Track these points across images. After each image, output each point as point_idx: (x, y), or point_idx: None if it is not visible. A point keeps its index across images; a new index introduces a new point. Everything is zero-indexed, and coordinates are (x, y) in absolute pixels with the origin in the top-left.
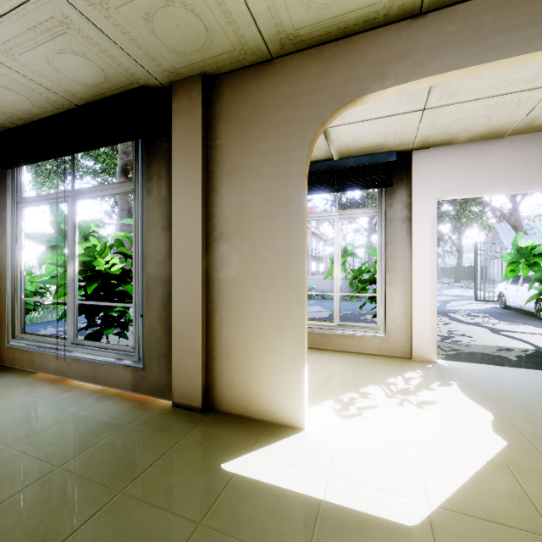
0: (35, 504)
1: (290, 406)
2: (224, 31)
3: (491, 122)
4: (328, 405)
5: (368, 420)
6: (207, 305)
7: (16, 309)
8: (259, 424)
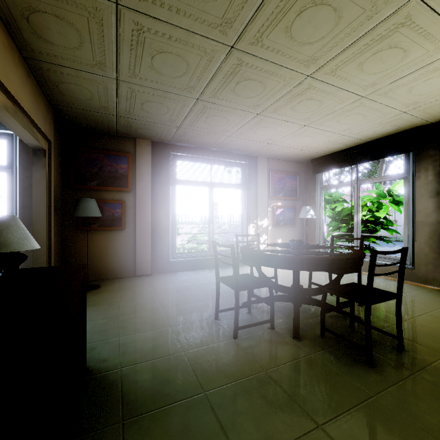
0: (410, 300)
1: None
2: None
3: None
4: None
5: None
6: None
7: (320, 236)
8: None
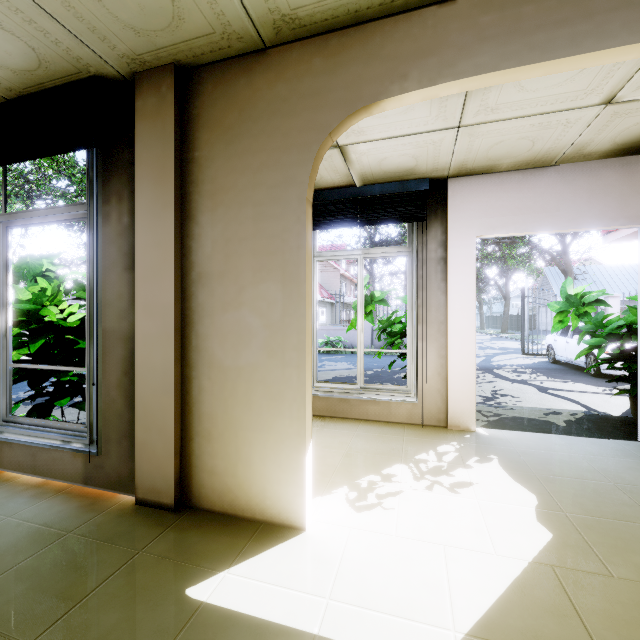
0: None
1: (289, 500)
2: (197, 4)
3: (536, 146)
4: (341, 493)
5: (389, 512)
6: (183, 369)
7: None
8: (248, 525)
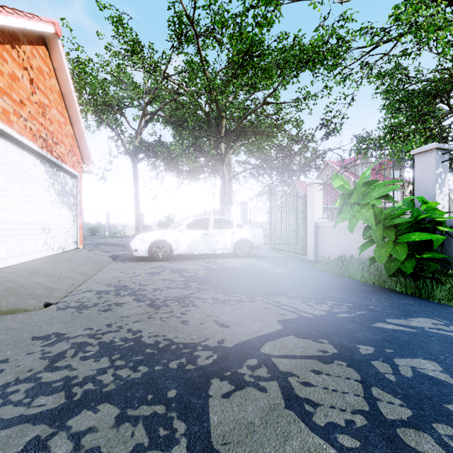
0: None
1: None
2: None
3: None
4: None
5: None
6: None
7: None
8: None
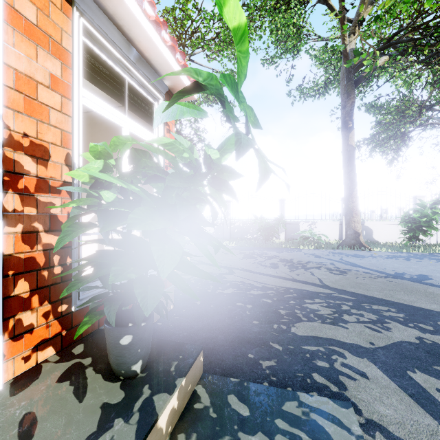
0: None
1: None
2: None
3: None
4: None
5: None
6: None
7: None
8: None
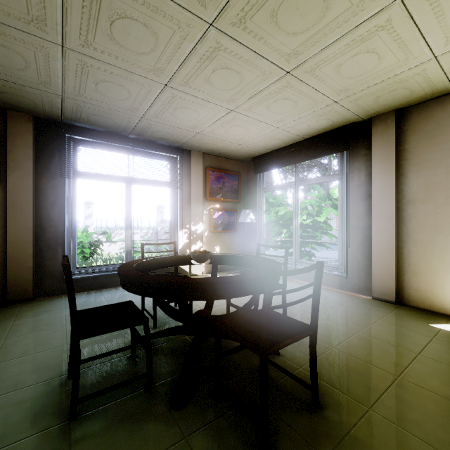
0: (340, 316)
1: None
2: (423, 90)
3: None
4: None
5: None
6: (397, 243)
7: (261, 243)
8: (444, 315)
